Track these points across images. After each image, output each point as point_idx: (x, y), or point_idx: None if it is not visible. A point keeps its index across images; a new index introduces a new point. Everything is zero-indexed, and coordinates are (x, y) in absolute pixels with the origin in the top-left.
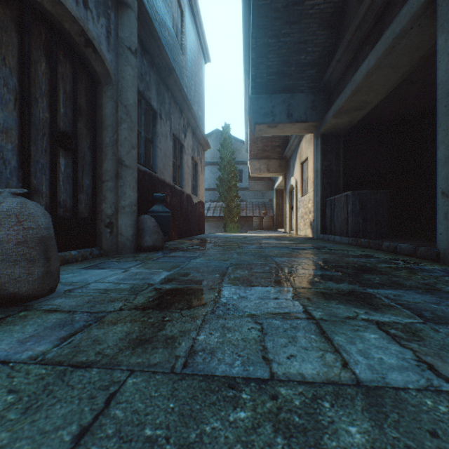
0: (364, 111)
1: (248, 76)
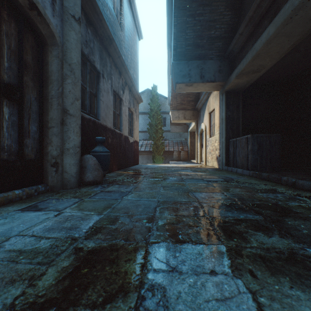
0: (260, 73)
1: (170, 48)
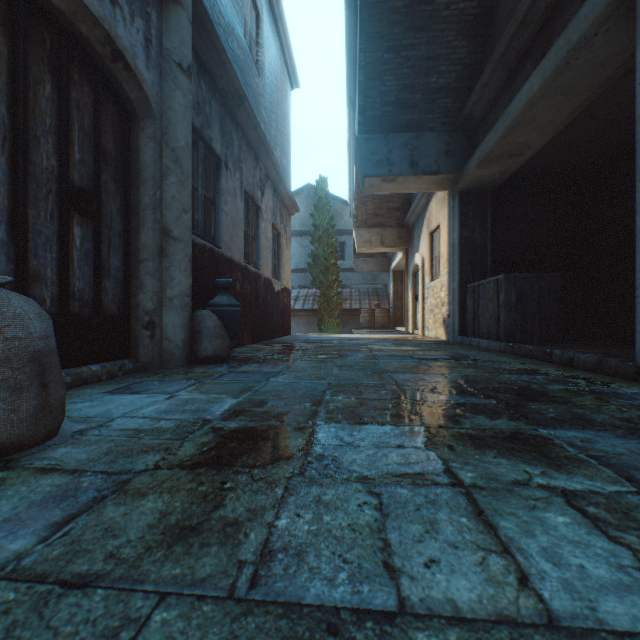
0: (522, 157)
1: (353, 107)
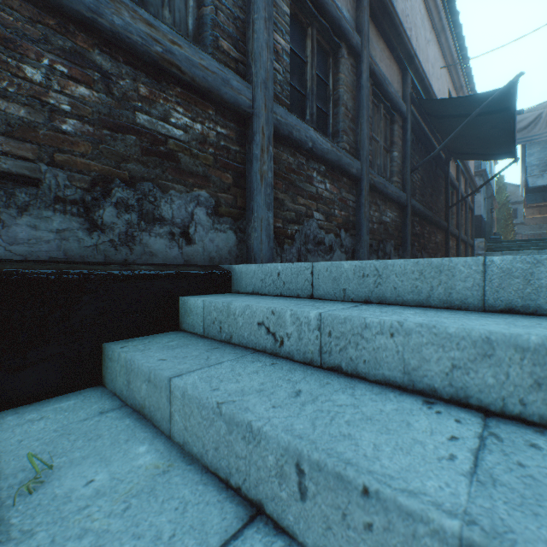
0: None
1: (523, 173)
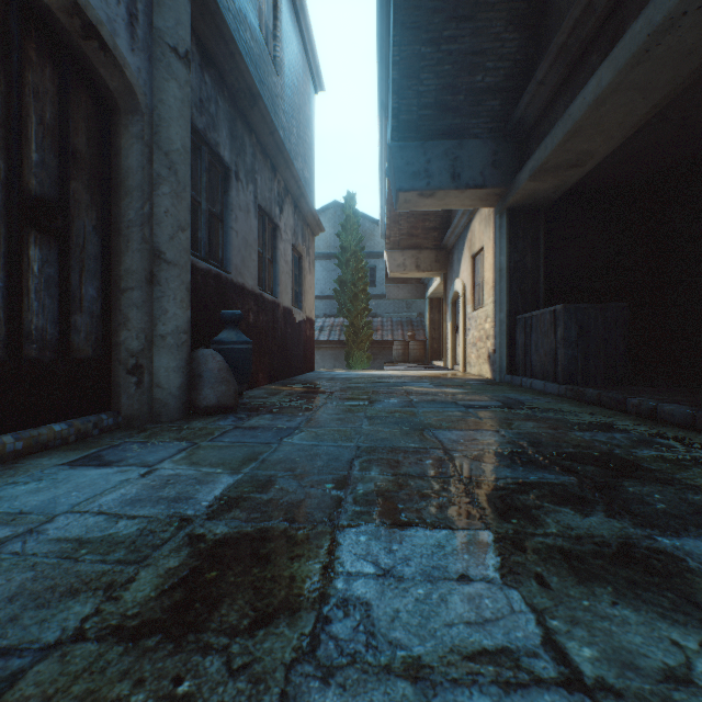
0: (583, 168)
1: (385, 113)
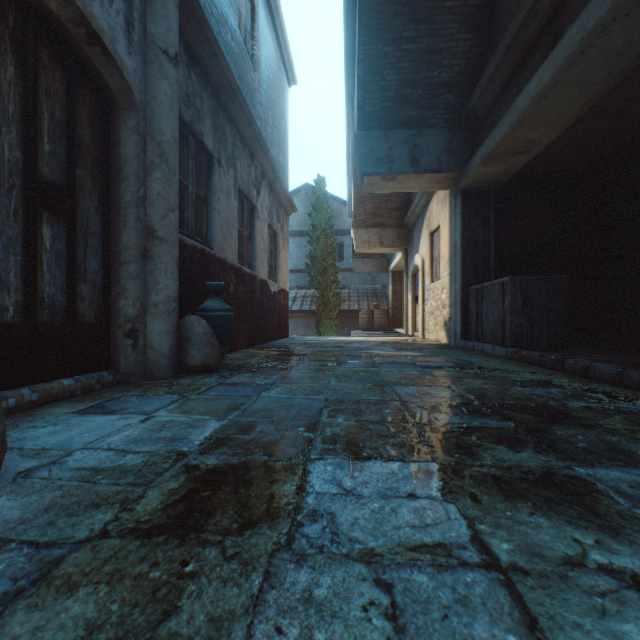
0: (528, 155)
1: (351, 104)
